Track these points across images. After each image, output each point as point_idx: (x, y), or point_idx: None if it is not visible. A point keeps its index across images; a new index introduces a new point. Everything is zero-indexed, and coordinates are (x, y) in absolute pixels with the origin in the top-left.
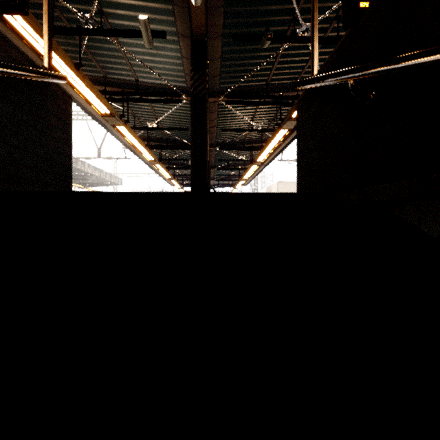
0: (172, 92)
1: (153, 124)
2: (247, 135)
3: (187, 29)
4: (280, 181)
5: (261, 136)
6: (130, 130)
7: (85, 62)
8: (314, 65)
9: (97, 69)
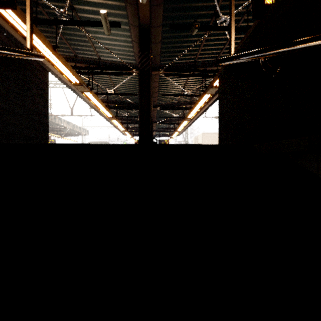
0: (125, 67)
1: (111, 90)
2: (180, 99)
3: (136, 20)
4: (204, 132)
5: (190, 99)
6: (94, 95)
7: (61, 45)
8: (231, 47)
9: (69, 50)
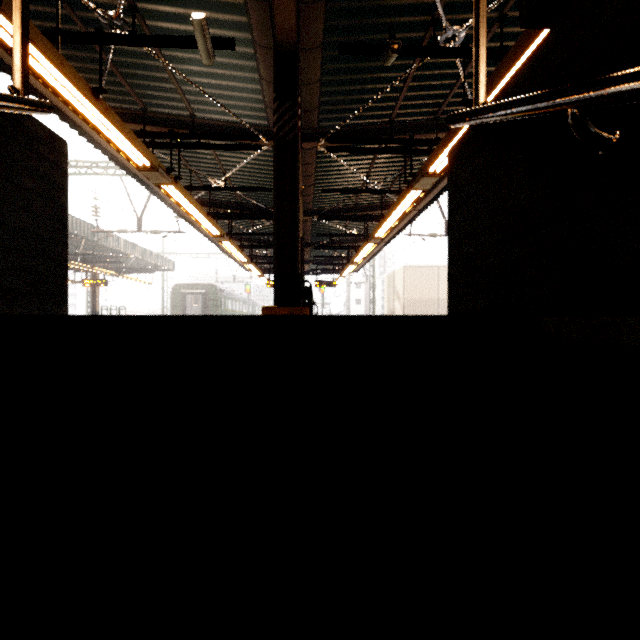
0: (247, 133)
1: (219, 181)
2: (359, 198)
3: (268, 35)
4: (407, 265)
5: (381, 200)
6: (184, 192)
7: (113, 88)
8: (480, 87)
9: (131, 98)
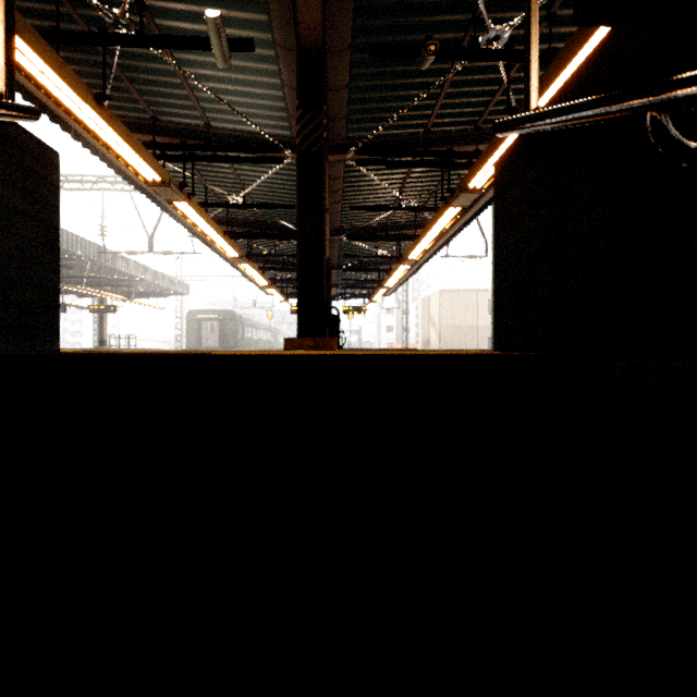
0: (268, 145)
1: (237, 197)
2: (391, 216)
3: (290, 36)
4: (443, 289)
5: (415, 218)
6: (198, 209)
7: (120, 95)
8: (531, 90)
9: (140, 105)
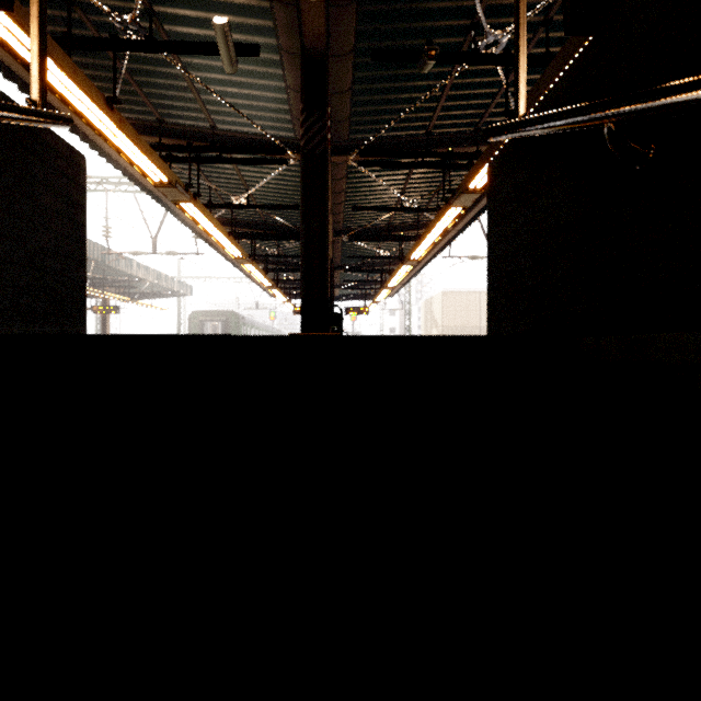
0: (272, 147)
1: (241, 198)
2: (394, 217)
3: (295, 41)
4: (446, 290)
5: (417, 219)
6: (203, 210)
7: (127, 98)
8: (519, 98)
9: (147, 108)
